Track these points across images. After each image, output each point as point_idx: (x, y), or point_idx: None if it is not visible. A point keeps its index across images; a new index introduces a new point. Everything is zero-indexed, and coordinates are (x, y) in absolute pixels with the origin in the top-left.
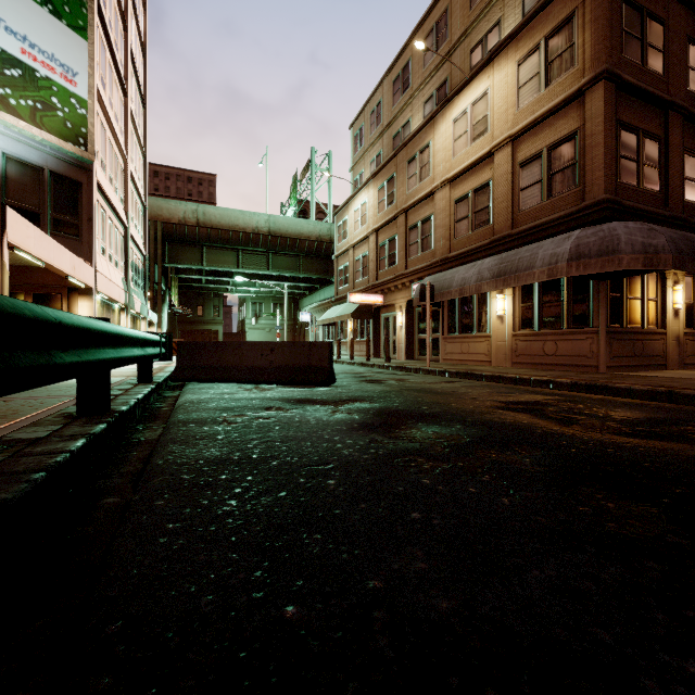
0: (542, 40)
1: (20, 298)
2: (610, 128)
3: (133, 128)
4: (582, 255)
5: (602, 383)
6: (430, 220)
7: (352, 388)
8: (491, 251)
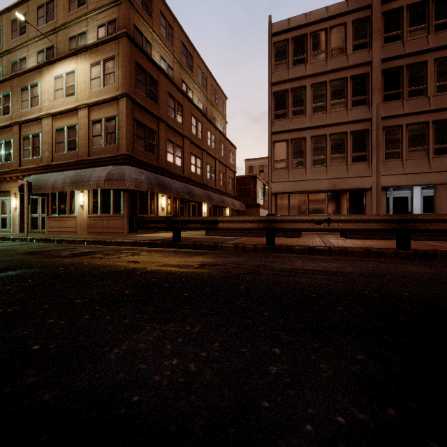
0: (102, 61)
1: None
2: (130, 121)
3: None
4: (111, 179)
5: (104, 240)
6: (39, 136)
7: None
8: (76, 166)
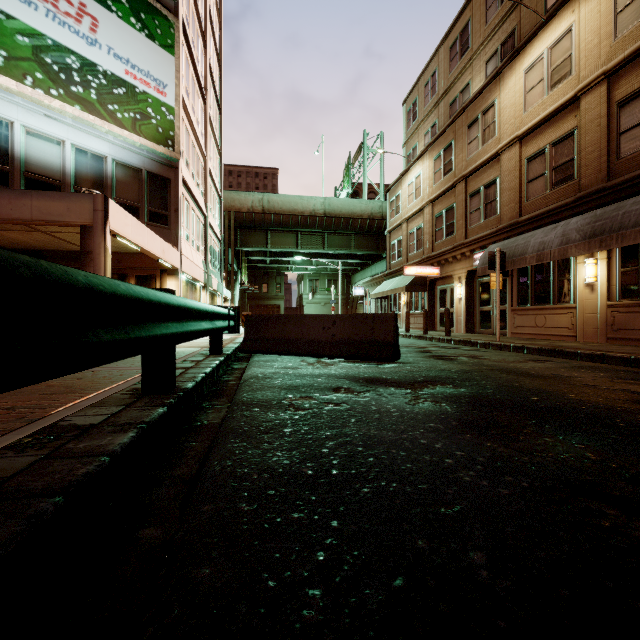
0: None
1: (126, 279)
2: None
3: (211, 132)
4: None
5: None
6: (495, 184)
7: (421, 365)
8: (577, 209)
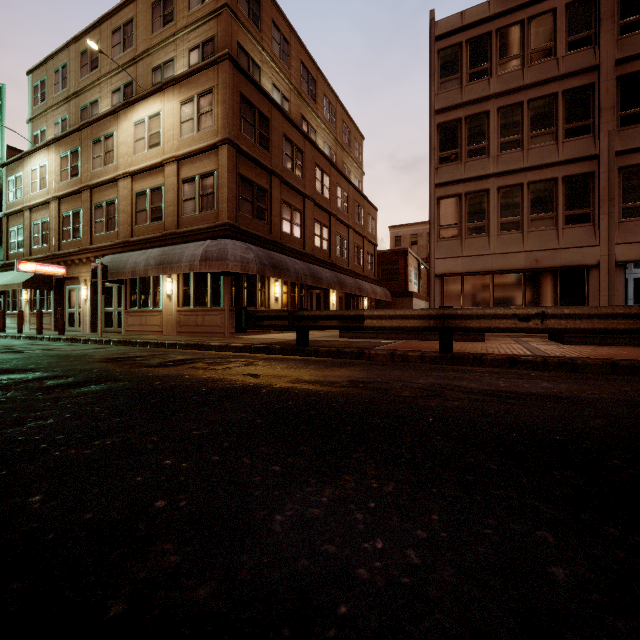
0: (195, 96)
1: None
2: (233, 177)
3: None
4: (208, 258)
5: (201, 343)
6: (115, 204)
7: None
8: (162, 243)
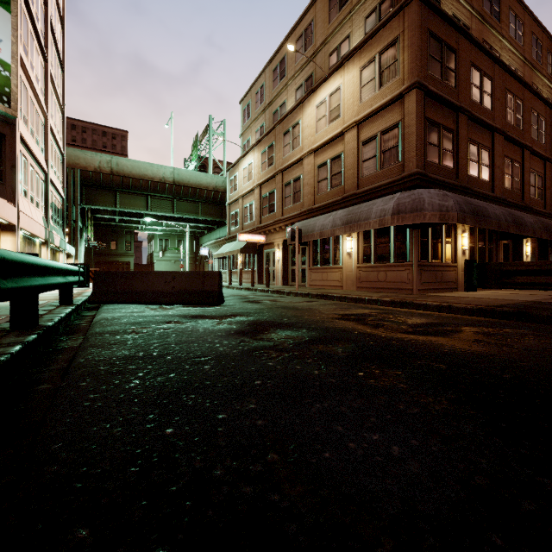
0: (377, 55)
1: None
2: (420, 122)
3: (52, 89)
4: (401, 211)
5: (409, 301)
6: (300, 180)
7: (236, 306)
8: (342, 205)
